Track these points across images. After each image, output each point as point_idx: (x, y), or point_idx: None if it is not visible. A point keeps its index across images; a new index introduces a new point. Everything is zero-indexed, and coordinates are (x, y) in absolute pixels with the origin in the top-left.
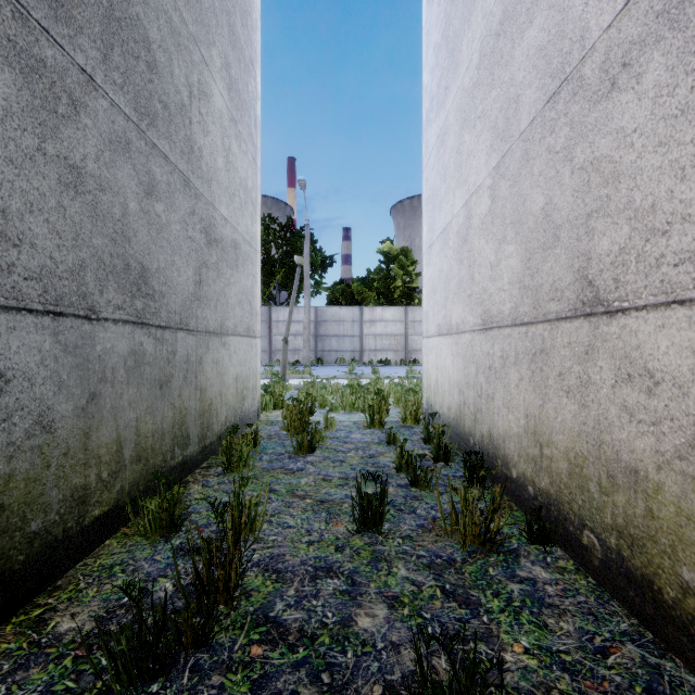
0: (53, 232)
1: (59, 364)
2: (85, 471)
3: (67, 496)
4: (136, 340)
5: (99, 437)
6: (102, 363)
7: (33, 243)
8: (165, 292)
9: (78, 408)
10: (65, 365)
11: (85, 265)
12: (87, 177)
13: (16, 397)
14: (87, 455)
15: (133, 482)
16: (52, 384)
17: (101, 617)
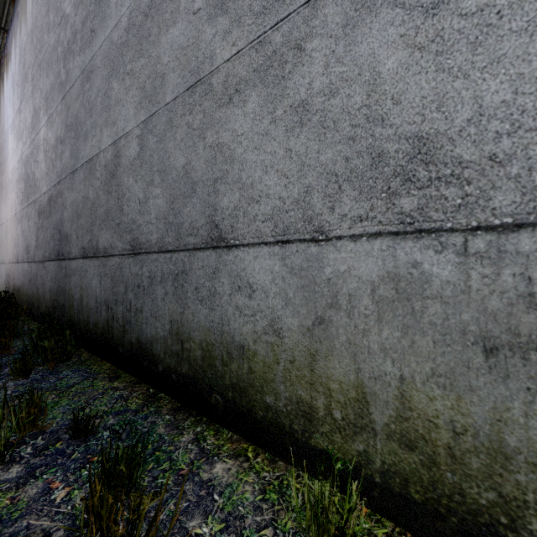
0: (282, 177)
1: (286, 283)
2: (311, 391)
3: (294, 400)
4: (400, 259)
5: (329, 366)
6: (334, 287)
7: (268, 194)
8: (514, 150)
9: (304, 327)
10: (292, 285)
11: (311, 189)
12: (314, 100)
13: (259, 303)
14: (314, 377)
15: (392, 466)
16: (281, 299)
17: (209, 481)
